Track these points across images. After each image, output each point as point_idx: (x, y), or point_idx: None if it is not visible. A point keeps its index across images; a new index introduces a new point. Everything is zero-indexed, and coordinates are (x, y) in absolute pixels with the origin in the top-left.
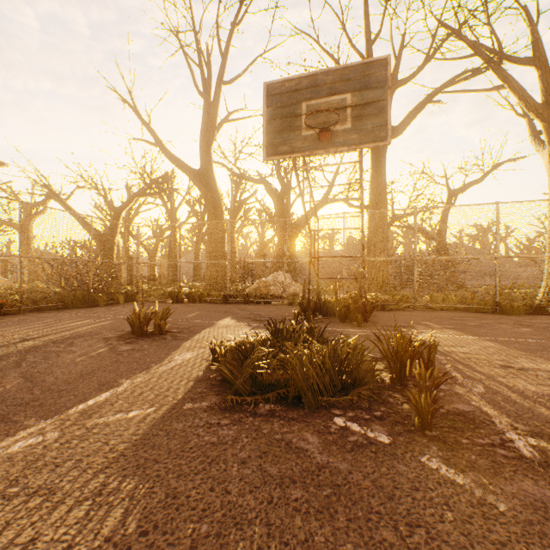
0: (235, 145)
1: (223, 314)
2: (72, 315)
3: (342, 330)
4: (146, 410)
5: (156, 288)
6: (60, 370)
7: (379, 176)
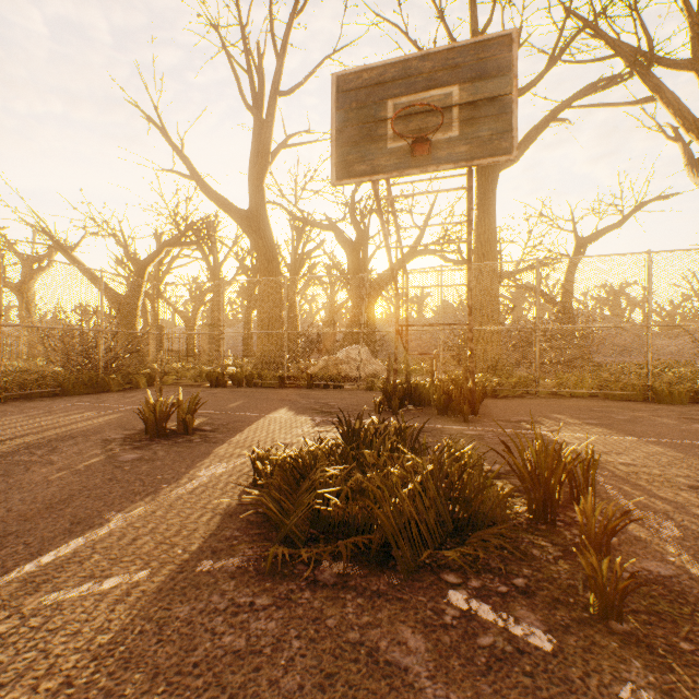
0: (295, 180)
1: (278, 404)
2: (70, 405)
3: (442, 427)
4: (134, 575)
5: (192, 367)
6: (20, 496)
7: (487, 218)
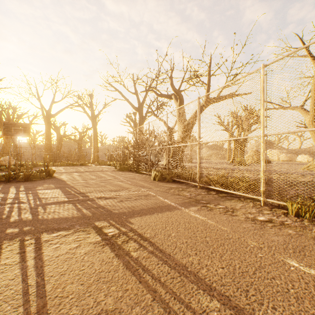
0: None
1: None
2: None
3: None
4: None
5: None
6: None
7: (47, 128)
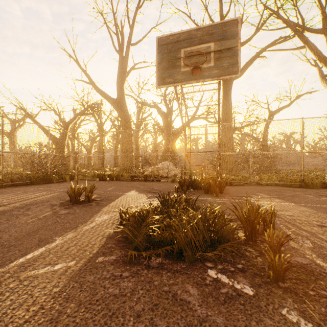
0: (138, 84)
1: (130, 188)
2: (35, 189)
3: (206, 199)
4: (68, 263)
5: (90, 171)
6: (15, 229)
7: (227, 102)
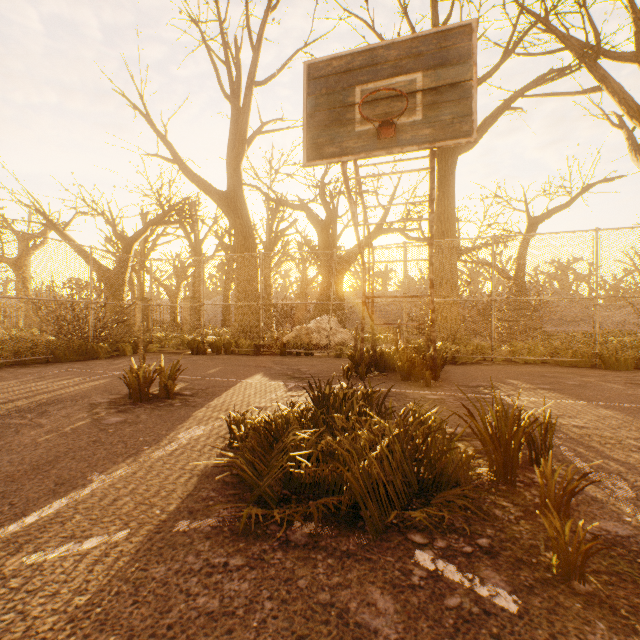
0: (270, 163)
1: (253, 370)
2: (61, 371)
3: (406, 392)
4: (113, 535)
5: (174, 336)
6: (9, 457)
7: (446, 198)
